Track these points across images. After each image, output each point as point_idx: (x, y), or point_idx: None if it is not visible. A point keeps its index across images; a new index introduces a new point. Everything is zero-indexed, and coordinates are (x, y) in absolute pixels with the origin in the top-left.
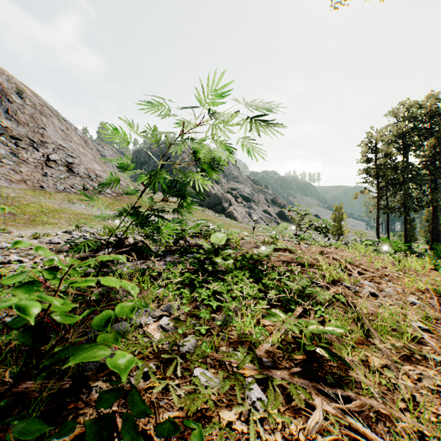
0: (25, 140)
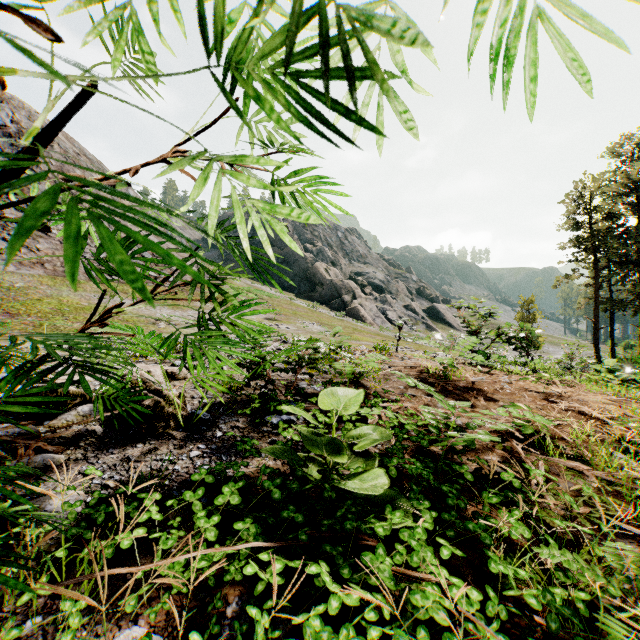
0: None
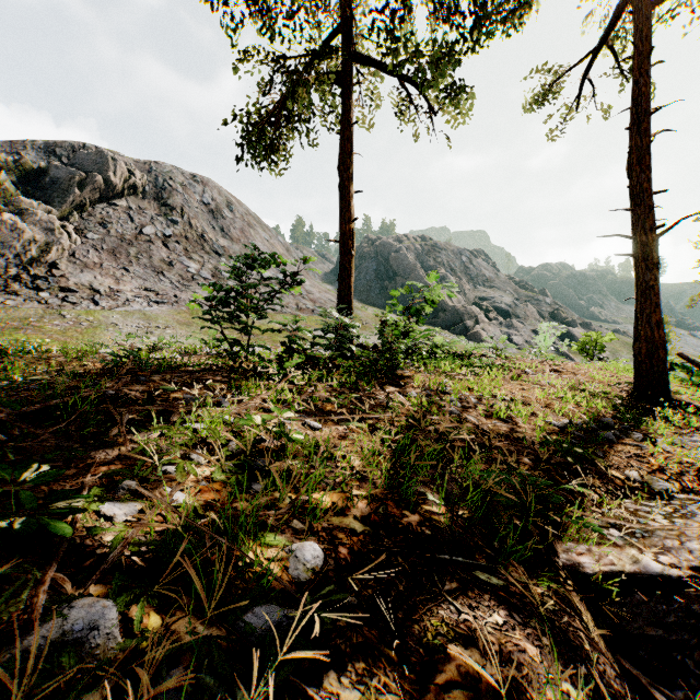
0: None
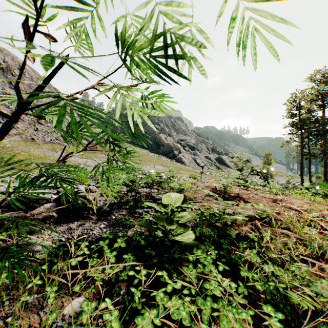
0: None
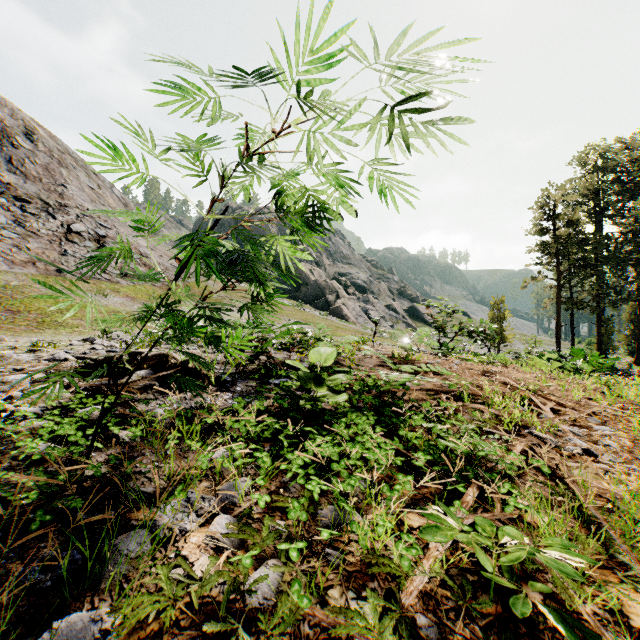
0: (36, 203)
